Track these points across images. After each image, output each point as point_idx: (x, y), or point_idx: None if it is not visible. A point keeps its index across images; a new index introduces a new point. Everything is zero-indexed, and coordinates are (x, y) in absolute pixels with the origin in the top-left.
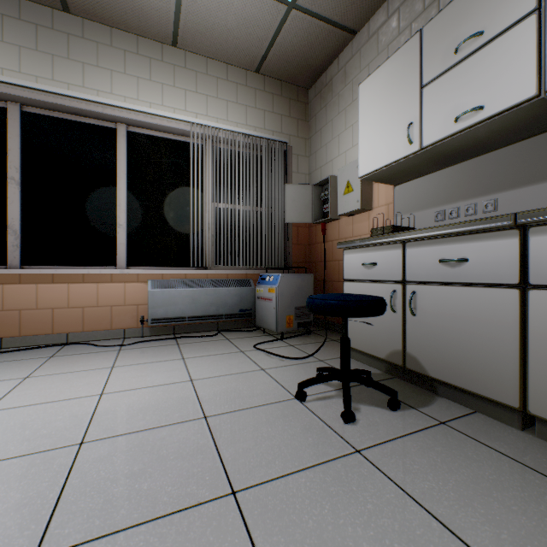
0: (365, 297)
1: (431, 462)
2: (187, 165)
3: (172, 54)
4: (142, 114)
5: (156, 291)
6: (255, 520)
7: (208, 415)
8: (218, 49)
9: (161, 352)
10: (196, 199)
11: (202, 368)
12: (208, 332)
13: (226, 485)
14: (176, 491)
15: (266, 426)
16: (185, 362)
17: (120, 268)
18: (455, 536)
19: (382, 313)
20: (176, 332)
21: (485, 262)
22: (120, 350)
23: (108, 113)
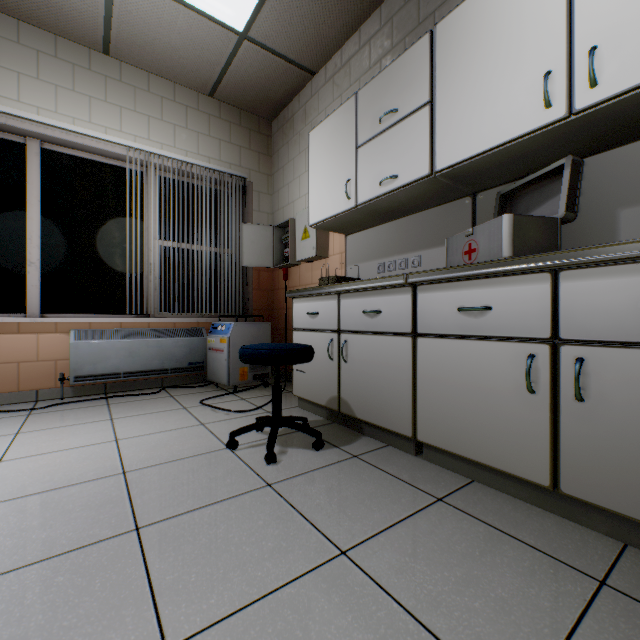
0: (291, 346)
1: (328, 486)
2: (124, 194)
3: (103, 63)
4: (62, 131)
5: (81, 343)
6: (152, 545)
7: (128, 471)
8: (162, 66)
9: (84, 414)
10: (134, 236)
11: (132, 428)
12: (149, 390)
13: (132, 524)
14: (77, 535)
15: (188, 474)
16: (114, 423)
17: (32, 316)
18: (319, 532)
19: (307, 360)
20: (108, 391)
21: (392, 314)
22: (30, 415)
23: (14, 125)
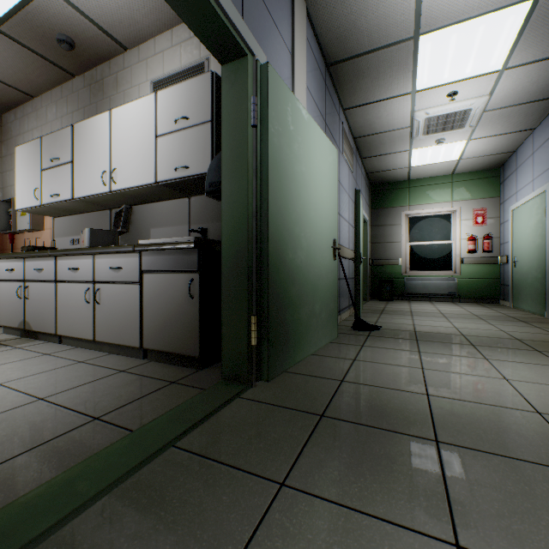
0: None
1: None
2: None
3: None
4: None
5: None
6: None
7: None
8: None
9: None
10: None
11: None
12: None
13: None
14: None
15: None
16: None
17: None
18: None
19: None
20: None
21: (48, 271)
22: None
23: None
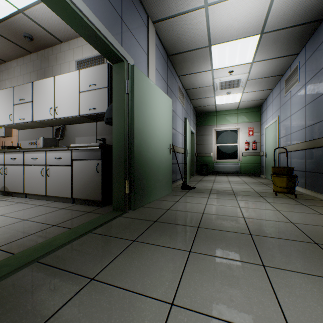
0: None
1: None
2: None
3: None
4: None
5: None
6: None
7: None
8: None
9: None
10: None
11: None
12: None
13: None
14: None
15: None
16: None
17: None
18: None
19: None
20: None
21: (19, 159)
22: None
23: None
